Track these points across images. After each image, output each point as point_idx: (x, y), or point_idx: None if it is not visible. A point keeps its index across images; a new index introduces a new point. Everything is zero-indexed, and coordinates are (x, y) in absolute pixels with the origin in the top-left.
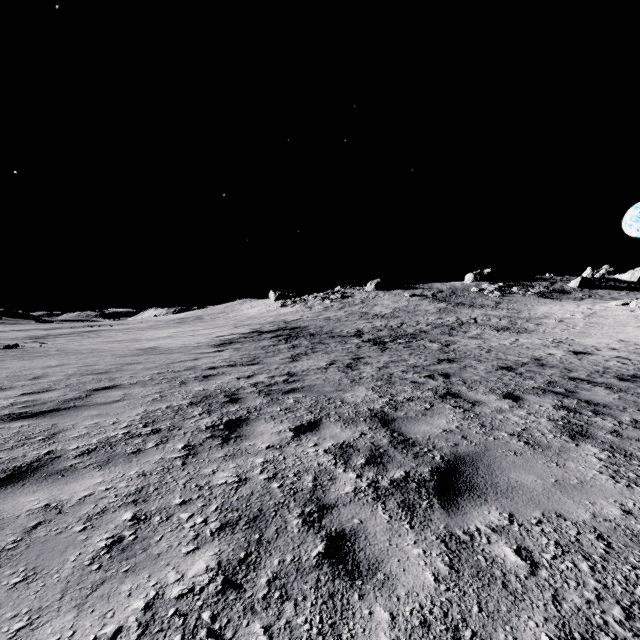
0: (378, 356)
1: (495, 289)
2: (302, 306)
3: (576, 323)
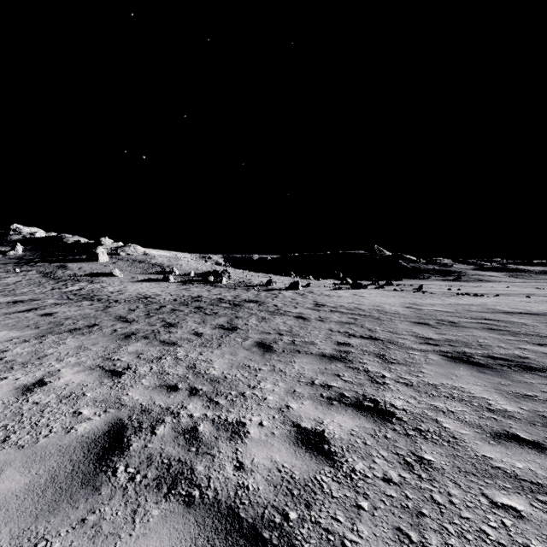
0: (299, 322)
1: None
2: None
3: None
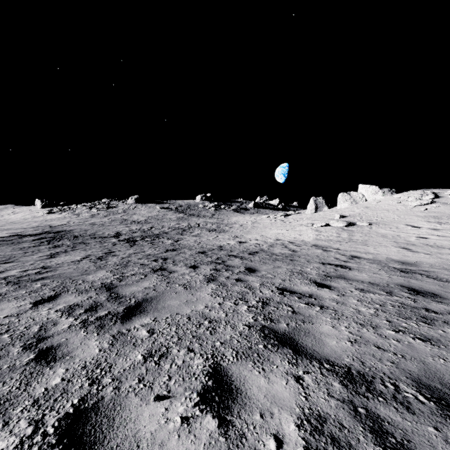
0: (126, 250)
1: (212, 206)
2: (70, 213)
3: (248, 226)
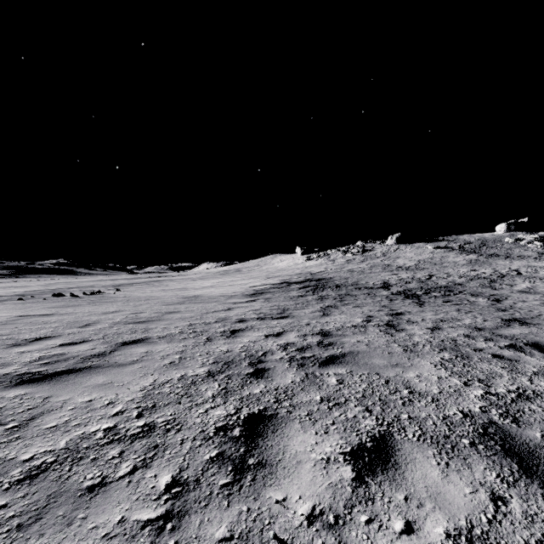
0: (419, 312)
1: (535, 239)
2: (325, 259)
3: None
